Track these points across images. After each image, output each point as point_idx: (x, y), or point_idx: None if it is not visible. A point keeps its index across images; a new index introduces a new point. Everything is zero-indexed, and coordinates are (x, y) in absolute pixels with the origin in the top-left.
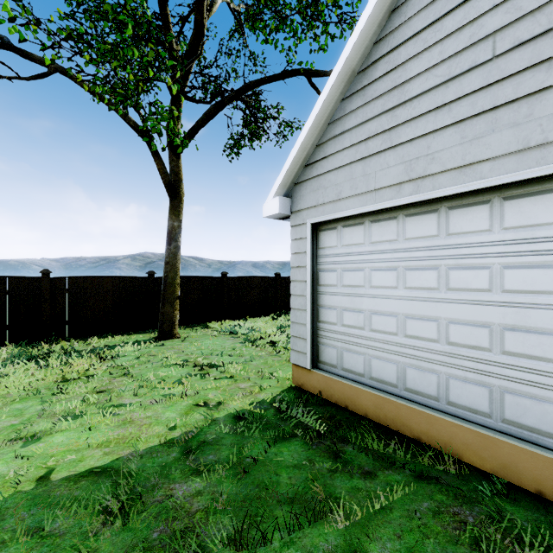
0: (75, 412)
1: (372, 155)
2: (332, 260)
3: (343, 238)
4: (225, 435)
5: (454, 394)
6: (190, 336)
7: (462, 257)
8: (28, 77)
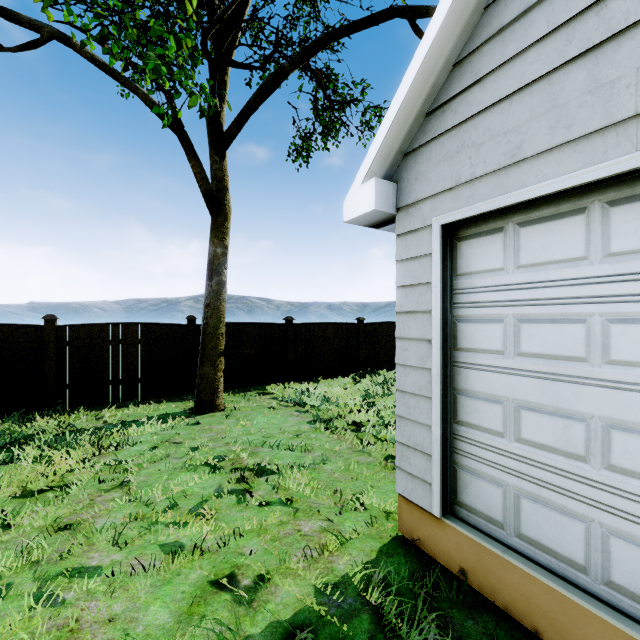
0: None
1: (624, 32)
2: (490, 298)
3: (521, 251)
4: None
5: None
6: (239, 408)
7: None
8: (15, 47)
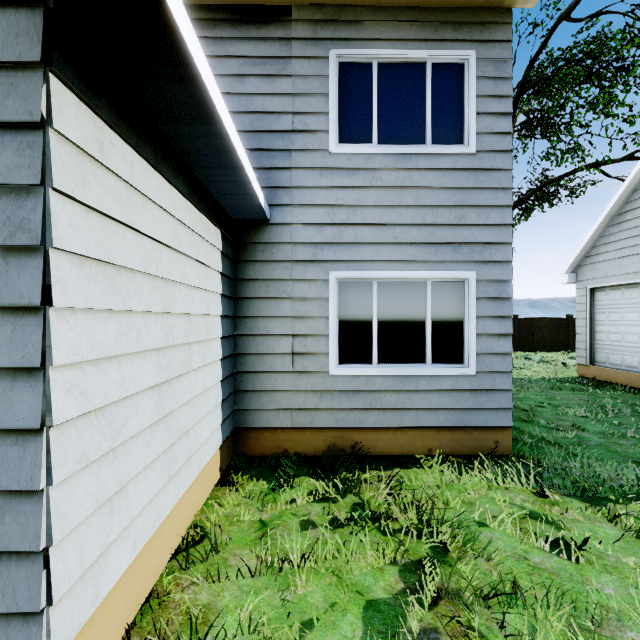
0: None
1: (624, 257)
2: (602, 307)
3: (609, 296)
4: (539, 380)
5: None
6: None
7: None
8: None
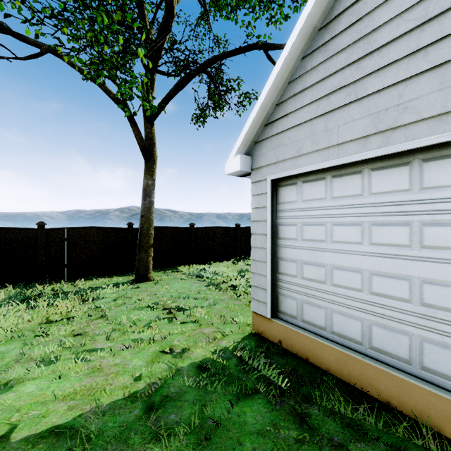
0: (51, 357)
1: (335, 110)
2: (291, 214)
3: (303, 194)
4: (188, 388)
5: (429, 359)
6: (162, 279)
7: (440, 213)
8: (24, 57)
